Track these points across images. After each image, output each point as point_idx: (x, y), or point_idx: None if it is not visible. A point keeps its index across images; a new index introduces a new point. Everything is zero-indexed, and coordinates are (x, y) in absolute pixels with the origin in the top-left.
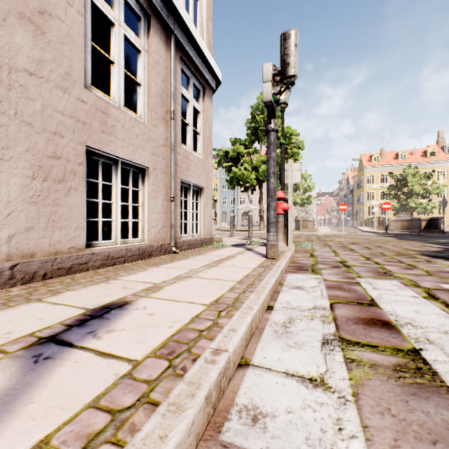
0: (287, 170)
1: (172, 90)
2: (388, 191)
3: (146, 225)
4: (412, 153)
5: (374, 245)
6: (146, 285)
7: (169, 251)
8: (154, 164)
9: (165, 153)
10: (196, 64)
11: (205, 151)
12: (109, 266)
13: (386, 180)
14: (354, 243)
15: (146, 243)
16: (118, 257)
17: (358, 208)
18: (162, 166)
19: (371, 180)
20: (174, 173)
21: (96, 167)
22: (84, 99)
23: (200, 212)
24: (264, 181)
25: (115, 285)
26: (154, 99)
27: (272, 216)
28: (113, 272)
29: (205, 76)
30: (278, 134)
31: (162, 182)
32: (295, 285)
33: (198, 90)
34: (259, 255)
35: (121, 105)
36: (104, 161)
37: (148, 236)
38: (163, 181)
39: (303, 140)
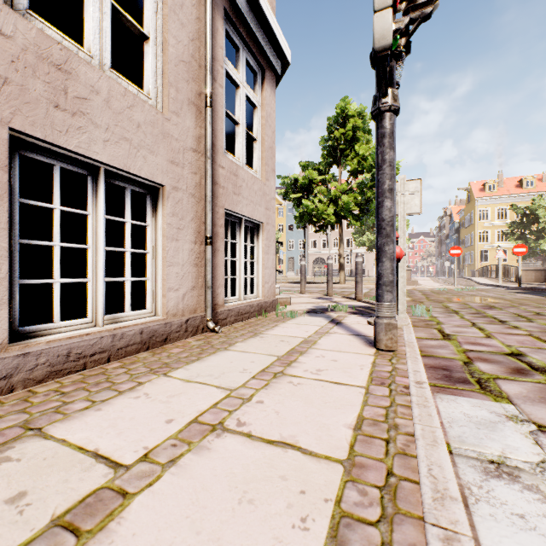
0: (398, 192)
1: (209, 57)
2: (510, 229)
3: (159, 287)
4: (541, 178)
5: (529, 312)
6: (87, 484)
7: (203, 329)
8: (175, 180)
9: (195, 164)
10: (249, 27)
11: (265, 168)
12: (71, 373)
13: (505, 216)
14: (489, 305)
15: (159, 319)
16: (92, 352)
17: (465, 253)
18: (190, 185)
19: (484, 216)
20: (211, 197)
21: (123, 200)
22: (4, 28)
23: (258, 261)
24: (346, 217)
25: (3, 479)
26: (175, 68)
27: (388, 271)
28: (61, 397)
29: (265, 49)
30: (366, 153)
31: (190, 211)
32: (482, 452)
33: (253, 72)
34: (357, 337)
35: (106, 65)
36: (67, 166)
37: (163, 306)
38: (191, 210)
39: (398, 161)
